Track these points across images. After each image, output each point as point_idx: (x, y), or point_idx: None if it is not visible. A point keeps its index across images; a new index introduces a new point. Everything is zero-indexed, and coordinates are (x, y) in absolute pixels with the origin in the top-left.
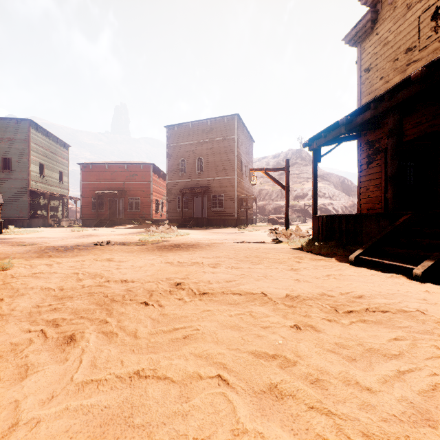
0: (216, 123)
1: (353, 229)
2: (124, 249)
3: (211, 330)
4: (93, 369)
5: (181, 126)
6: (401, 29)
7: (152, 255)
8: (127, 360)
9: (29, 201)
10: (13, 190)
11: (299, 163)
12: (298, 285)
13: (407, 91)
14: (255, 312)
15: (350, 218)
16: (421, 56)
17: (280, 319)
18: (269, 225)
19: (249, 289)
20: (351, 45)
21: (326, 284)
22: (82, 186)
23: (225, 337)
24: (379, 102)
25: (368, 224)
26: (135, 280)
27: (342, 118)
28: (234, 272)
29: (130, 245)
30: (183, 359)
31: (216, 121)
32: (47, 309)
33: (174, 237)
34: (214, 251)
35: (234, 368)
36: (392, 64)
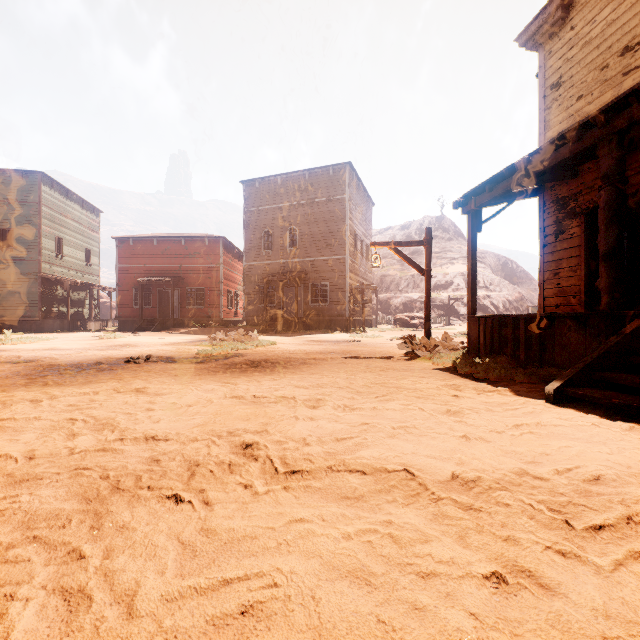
0: (317, 176)
1: (538, 338)
2: (171, 369)
3: (305, 586)
4: None
5: (266, 181)
6: (614, 18)
7: (213, 381)
8: None
9: (41, 292)
10: (16, 277)
11: (439, 237)
12: (470, 450)
13: (638, 108)
14: (398, 525)
15: (533, 321)
16: None
17: (455, 550)
18: (397, 328)
19: (379, 457)
20: (529, 48)
21: (520, 447)
22: (118, 271)
23: (337, 614)
24: (586, 129)
25: (565, 330)
26: (170, 436)
27: (520, 159)
28: (348, 418)
29: (182, 363)
30: None
31: (317, 173)
32: None
33: (253, 348)
34: (313, 373)
35: None
36: (598, 74)
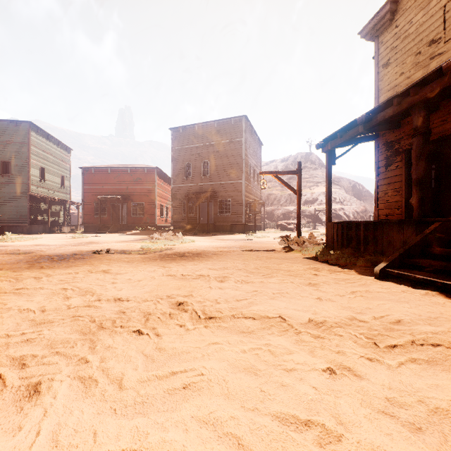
0: (222, 125)
1: (373, 237)
2: (124, 258)
3: (219, 375)
4: (53, 448)
5: (187, 128)
6: (424, 20)
7: (154, 266)
8: (102, 432)
9: (29, 206)
10: (12, 195)
11: (308, 167)
12: (321, 306)
13: (436, 84)
14: (274, 345)
15: (369, 225)
16: (446, 48)
17: (307, 357)
18: (278, 231)
19: (264, 310)
20: (368, 39)
21: (353, 304)
22: (84, 191)
23: (238, 388)
24: (403, 97)
25: (390, 231)
26: (130, 298)
27: (360, 116)
28: (244, 288)
29: (131, 254)
30: (181, 429)
31: (222, 123)
32: (18, 339)
33: (179, 244)
34: (221, 261)
35: (253, 447)
36: (413, 58)
